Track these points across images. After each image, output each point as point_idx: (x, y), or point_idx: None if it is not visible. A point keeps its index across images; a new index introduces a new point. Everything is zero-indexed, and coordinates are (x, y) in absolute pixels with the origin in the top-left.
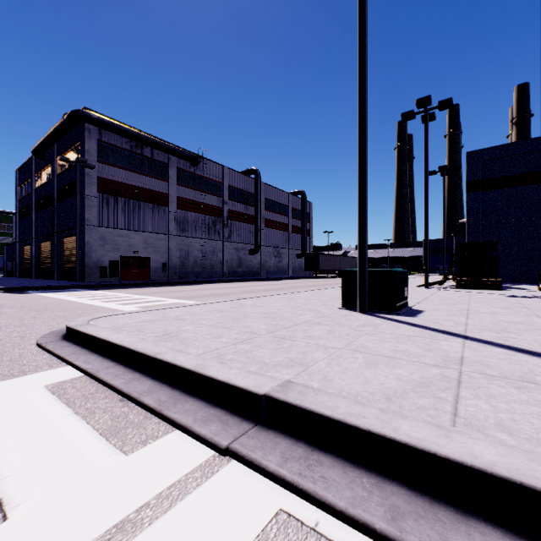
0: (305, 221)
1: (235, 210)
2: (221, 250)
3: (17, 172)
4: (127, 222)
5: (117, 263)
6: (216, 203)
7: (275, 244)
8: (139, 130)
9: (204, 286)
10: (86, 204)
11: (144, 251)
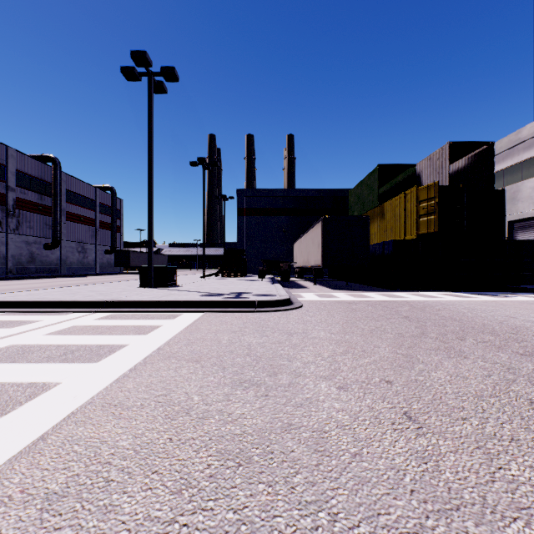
0: (115, 217)
1: (25, 198)
2: (4, 243)
3: None
4: None
5: None
6: None
7: (79, 239)
8: None
9: None
10: None
11: None
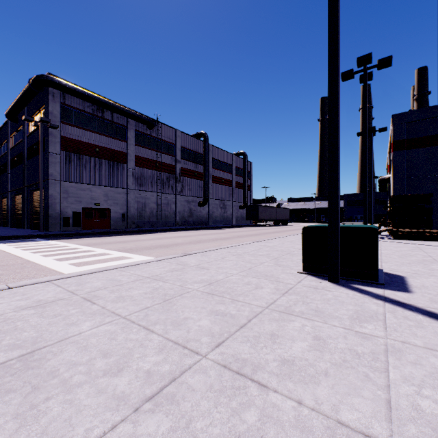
0: (246, 177)
1: (186, 167)
2: (174, 202)
3: None
4: (89, 177)
5: (79, 214)
6: (170, 161)
7: (221, 197)
8: (100, 96)
9: (157, 236)
10: (50, 161)
11: (105, 203)
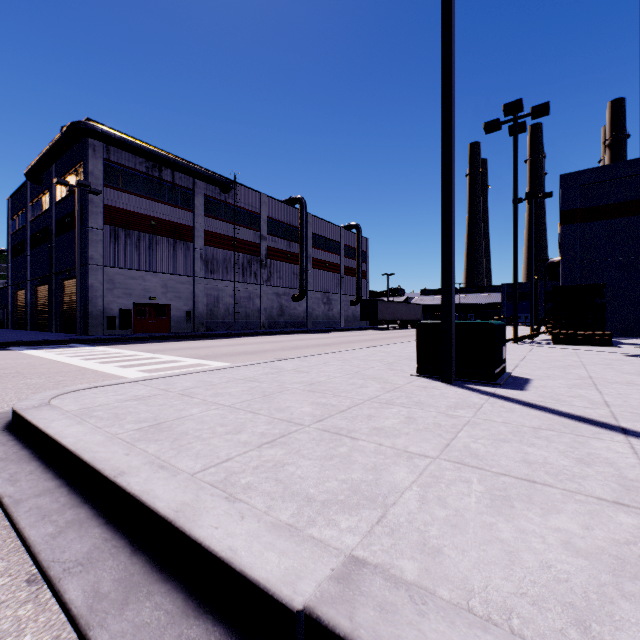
0: (360, 260)
1: (275, 247)
2: (258, 296)
3: (9, 201)
4: (141, 261)
5: (128, 311)
6: (253, 238)
7: (324, 289)
8: (156, 148)
9: (236, 341)
10: (90, 239)
11: (164, 297)
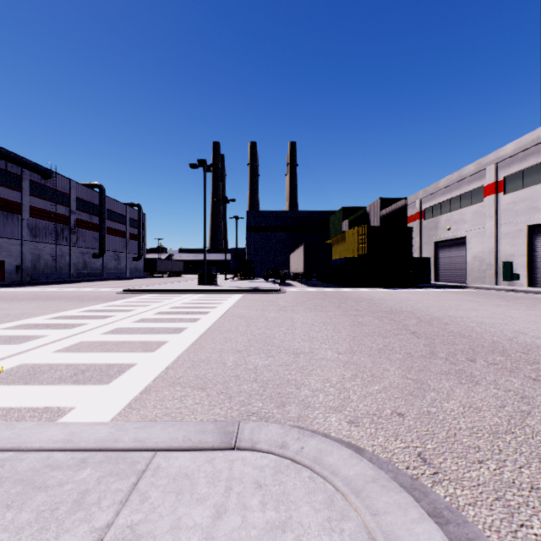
0: (142, 230)
1: (81, 218)
2: (68, 254)
3: None
4: None
5: None
6: (65, 212)
7: (115, 249)
8: None
9: (88, 284)
10: None
11: None
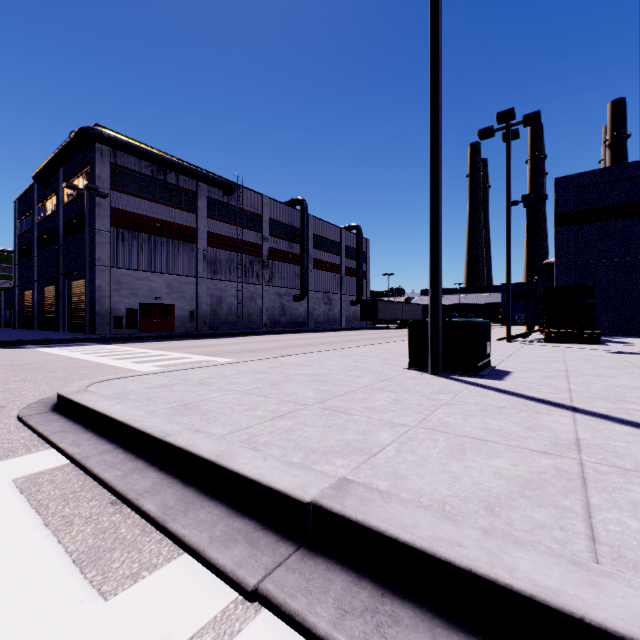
0: (361, 261)
1: (277, 247)
2: (260, 296)
3: (16, 203)
4: (147, 262)
5: (135, 311)
6: (255, 239)
7: (324, 289)
8: (161, 152)
9: (240, 340)
10: (98, 241)
11: (168, 297)
